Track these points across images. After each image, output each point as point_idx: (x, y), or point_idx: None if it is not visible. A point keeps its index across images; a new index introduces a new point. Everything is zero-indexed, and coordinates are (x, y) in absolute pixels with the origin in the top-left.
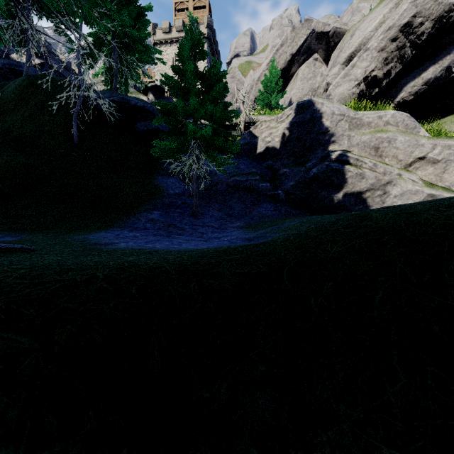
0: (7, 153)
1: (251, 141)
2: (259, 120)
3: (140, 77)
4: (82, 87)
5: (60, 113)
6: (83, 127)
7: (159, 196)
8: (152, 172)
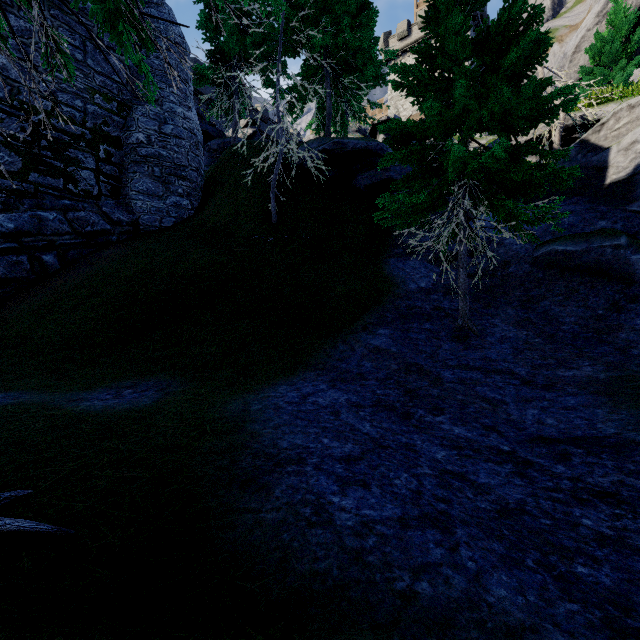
0: (198, 250)
1: (587, 161)
2: (599, 116)
3: (365, 112)
4: (281, 141)
5: (259, 185)
6: (284, 198)
7: (389, 296)
8: (380, 253)
